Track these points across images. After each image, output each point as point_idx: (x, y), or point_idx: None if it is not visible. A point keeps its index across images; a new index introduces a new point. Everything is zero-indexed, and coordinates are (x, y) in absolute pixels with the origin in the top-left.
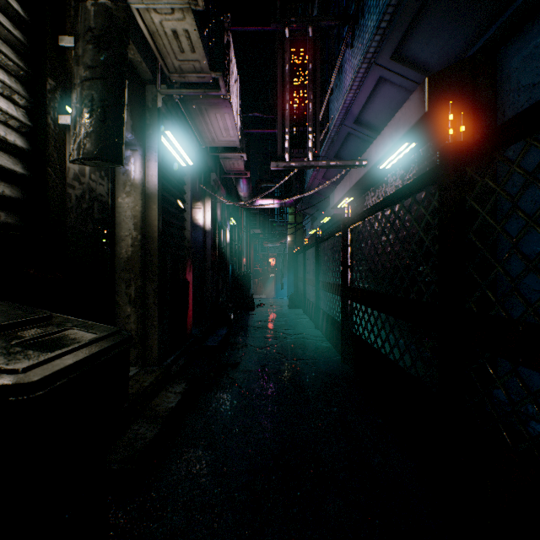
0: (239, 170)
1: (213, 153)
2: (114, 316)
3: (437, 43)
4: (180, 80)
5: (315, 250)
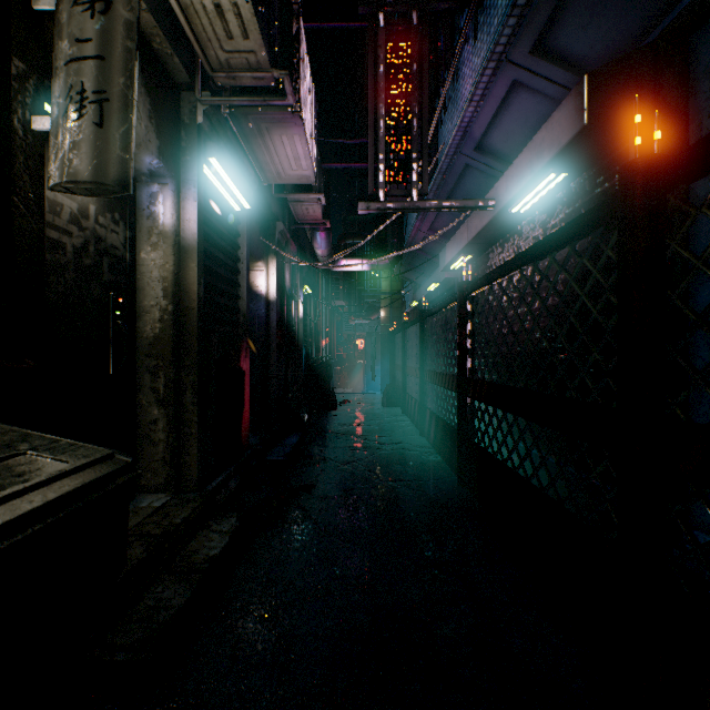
0: (315, 218)
1: (280, 195)
2: (134, 422)
3: (600, 26)
4: (228, 83)
5: (420, 327)
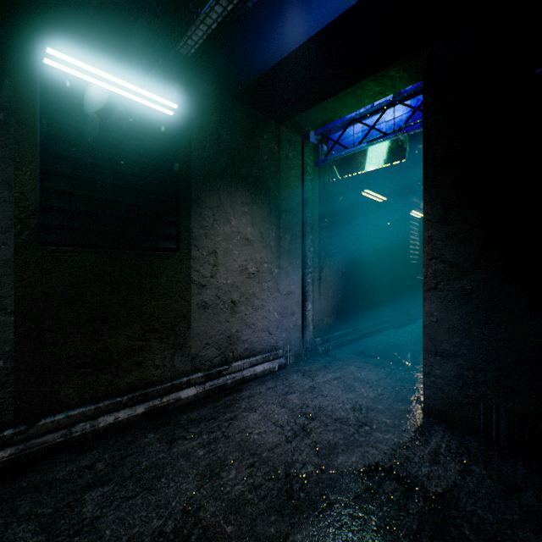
0: None
1: None
2: None
3: None
4: None
5: None
